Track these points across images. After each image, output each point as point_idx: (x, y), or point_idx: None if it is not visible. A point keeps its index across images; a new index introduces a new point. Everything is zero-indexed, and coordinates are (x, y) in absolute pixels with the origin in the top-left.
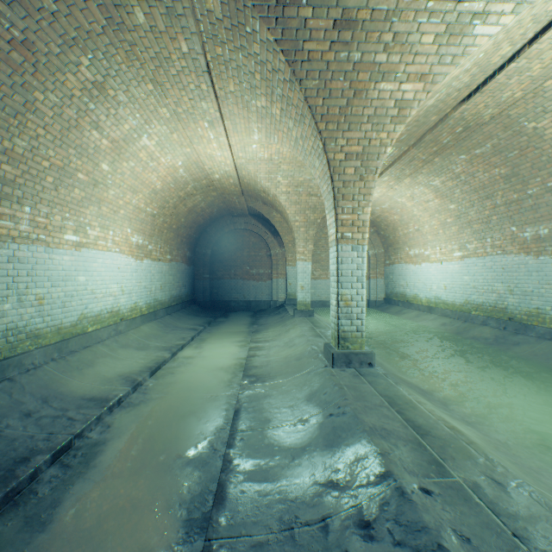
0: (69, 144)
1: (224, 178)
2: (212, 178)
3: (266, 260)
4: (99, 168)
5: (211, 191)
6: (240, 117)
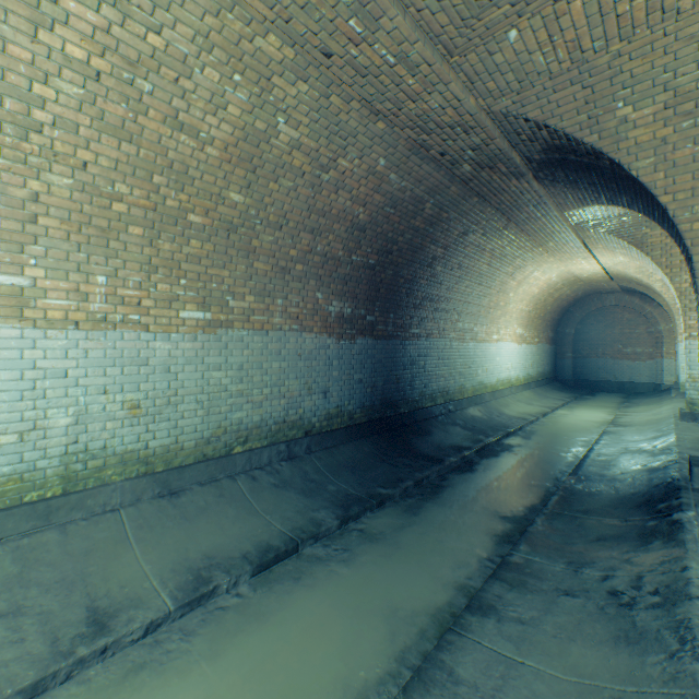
0: (500, 292)
1: (591, 275)
2: (579, 277)
3: (644, 337)
4: (508, 296)
5: (577, 282)
6: (606, 253)
